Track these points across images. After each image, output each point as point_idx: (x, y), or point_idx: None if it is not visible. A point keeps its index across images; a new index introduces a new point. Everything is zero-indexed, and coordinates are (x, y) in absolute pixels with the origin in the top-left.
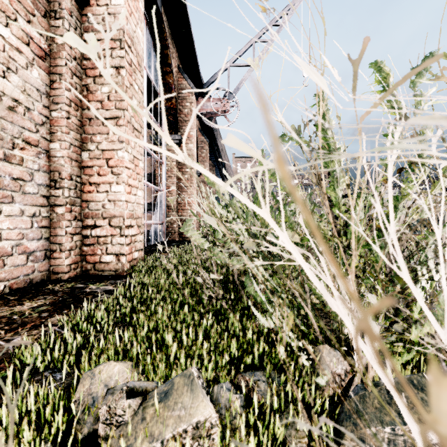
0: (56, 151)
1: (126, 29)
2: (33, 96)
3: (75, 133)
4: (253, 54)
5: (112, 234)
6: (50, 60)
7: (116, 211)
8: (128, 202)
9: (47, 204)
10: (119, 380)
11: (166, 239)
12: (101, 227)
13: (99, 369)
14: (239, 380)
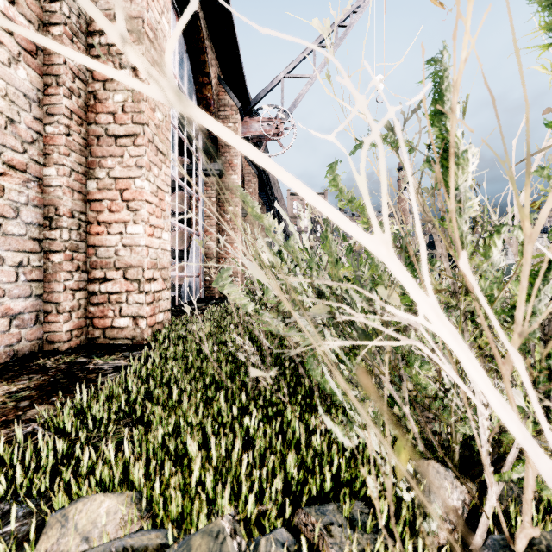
0: (52, 178)
1: (147, 18)
2: (19, 103)
3: (78, 155)
4: (314, 62)
5: (127, 290)
6: (44, 57)
7: (134, 259)
8: (150, 248)
9: (39, 250)
10: (107, 526)
11: (203, 295)
12: (113, 280)
13: (76, 510)
14: (300, 521)
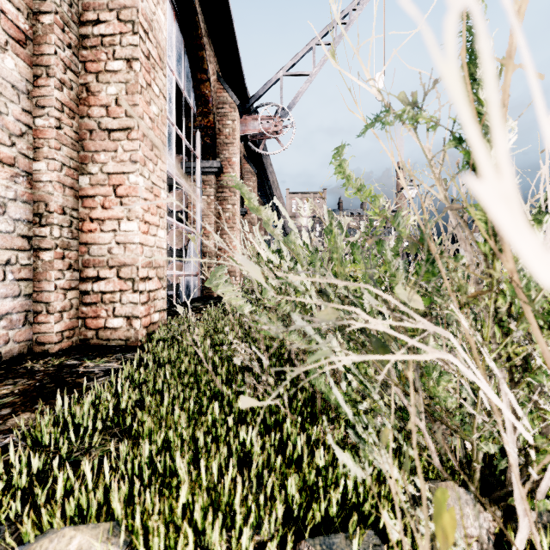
0: (42, 173)
1: (141, 7)
2: (7, 94)
3: (70, 149)
4: (313, 59)
5: (121, 289)
6: (33, 46)
7: (128, 257)
8: (145, 246)
9: (28, 248)
10: None
11: (202, 294)
12: (107, 279)
13: (40, 548)
14: None
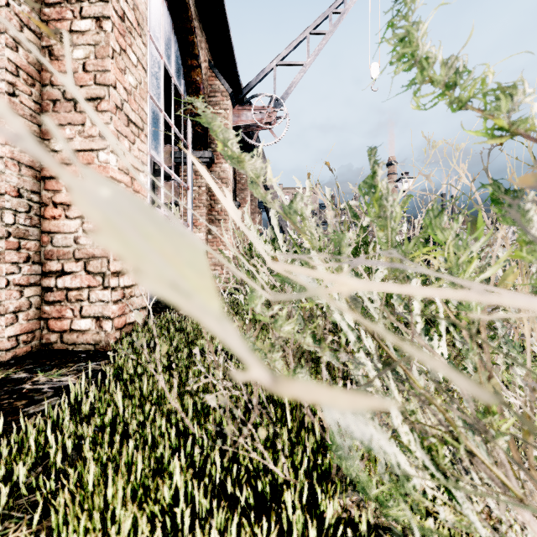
0: None
1: None
2: None
3: (28, 121)
4: (307, 49)
5: (89, 285)
6: None
7: (97, 248)
8: None
9: None
10: None
11: None
12: (72, 274)
13: None
14: None
